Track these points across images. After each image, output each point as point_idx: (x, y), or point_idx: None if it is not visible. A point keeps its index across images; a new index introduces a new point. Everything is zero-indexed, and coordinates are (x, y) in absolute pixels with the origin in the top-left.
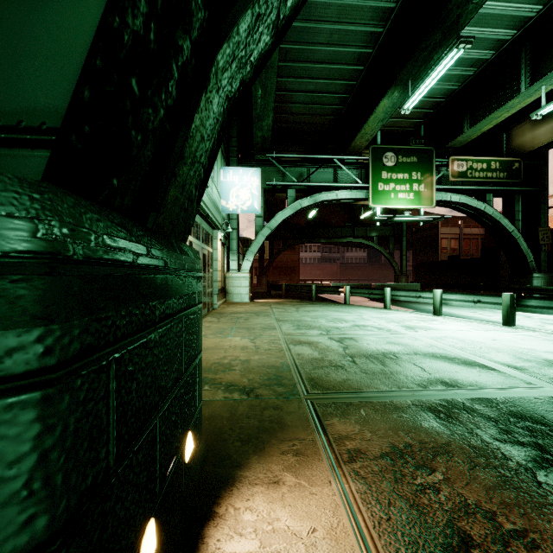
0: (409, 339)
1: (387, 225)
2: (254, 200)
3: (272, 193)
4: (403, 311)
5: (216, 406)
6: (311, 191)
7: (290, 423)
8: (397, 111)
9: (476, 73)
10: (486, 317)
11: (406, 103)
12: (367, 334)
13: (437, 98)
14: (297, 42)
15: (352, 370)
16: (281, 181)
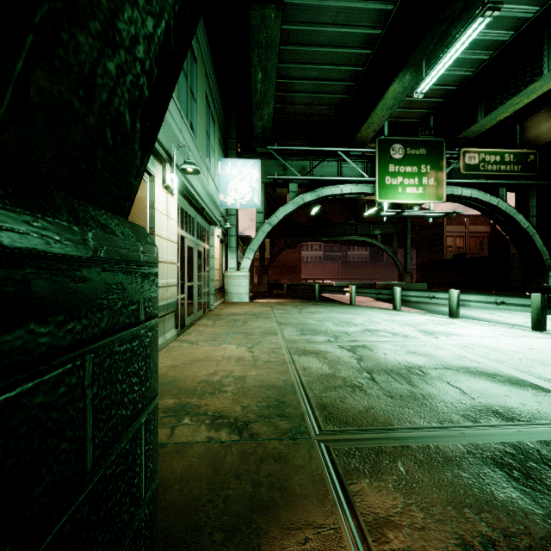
0: (431, 347)
1: (391, 222)
2: (254, 193)
3: (273, 187)
4: (414, 313)
5: (195, 454)
6: (314, 185)
7: (299, 490)
8: (405, 101)
9: (492, 57)
10: (506, 320)
11: (420, 85)
12: (382, 341)
13: (449, 85)
14: (300, 22)
15: (374, 392)
16: (282, 175)
